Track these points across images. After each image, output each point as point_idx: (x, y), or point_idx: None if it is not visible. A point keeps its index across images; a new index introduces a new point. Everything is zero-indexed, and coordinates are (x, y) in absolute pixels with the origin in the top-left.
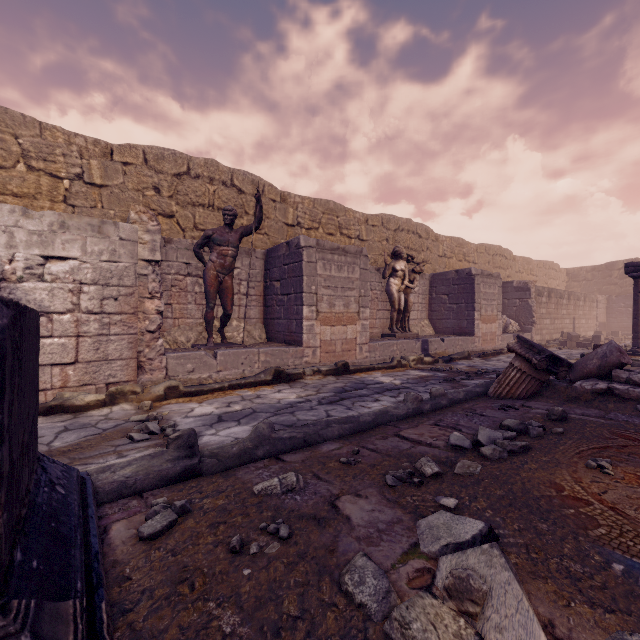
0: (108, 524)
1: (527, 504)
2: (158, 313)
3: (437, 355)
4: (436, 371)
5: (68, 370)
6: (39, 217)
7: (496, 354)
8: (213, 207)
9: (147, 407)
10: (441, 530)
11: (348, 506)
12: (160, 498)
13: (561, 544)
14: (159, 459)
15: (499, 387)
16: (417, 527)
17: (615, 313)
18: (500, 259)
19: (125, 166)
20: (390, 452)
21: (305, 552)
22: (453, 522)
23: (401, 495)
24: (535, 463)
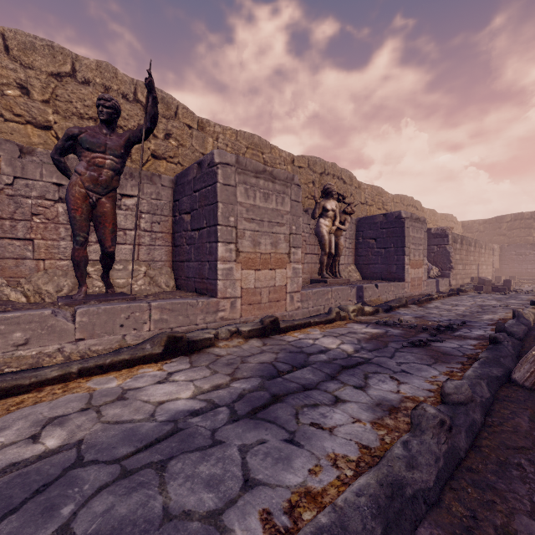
0: None
1: None
2: None
3: (372, 303)
4: (385, 325)
5: None
6: None
7: (428, 300)
8: None
9: None
10: None
11: None
12: None
13: None
14: None
15: None
16: None
17: (507, 260)
18: (412, 209)
19: None
20: None
21: None
22: None
23: None
24: None
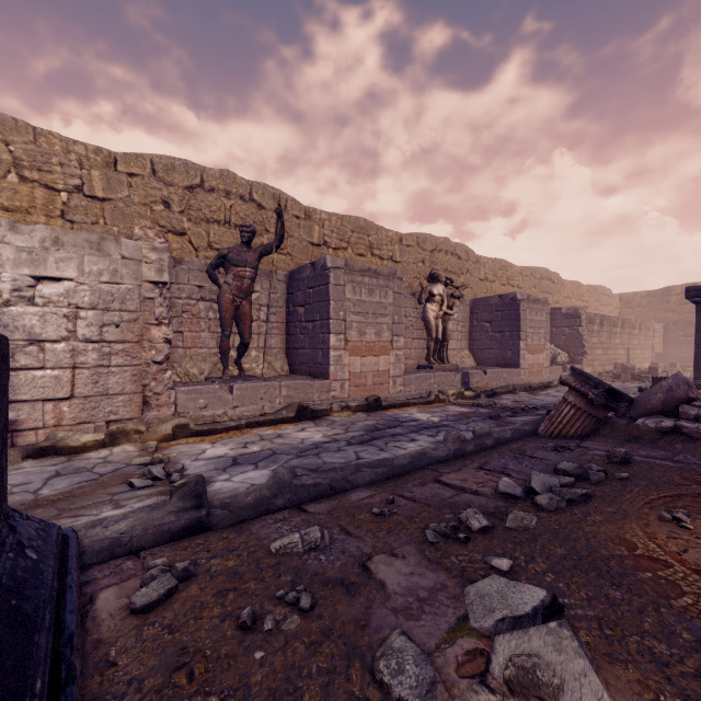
0: (95, 591)
1: (594, 566)
2: (166, 342)
3: (479, 389)
4: (478, 407)
5: (63, 406)
6: (29, 232)
7: (544, 388)
8: (230, 224)
9: (152, 448)
10: (495, 600)
11: (382, 568)
12: (159, 559)
13: (640, 617)
14: (160, 511)
15: (551, 425)
16: (465, 595)
17: (673, 343)
18: (547, 283)
19: (130, 177)
20: (430, 501)
21: (331, 628)
22: (509, 590)
23: (444, 554)
24: (599, 515)
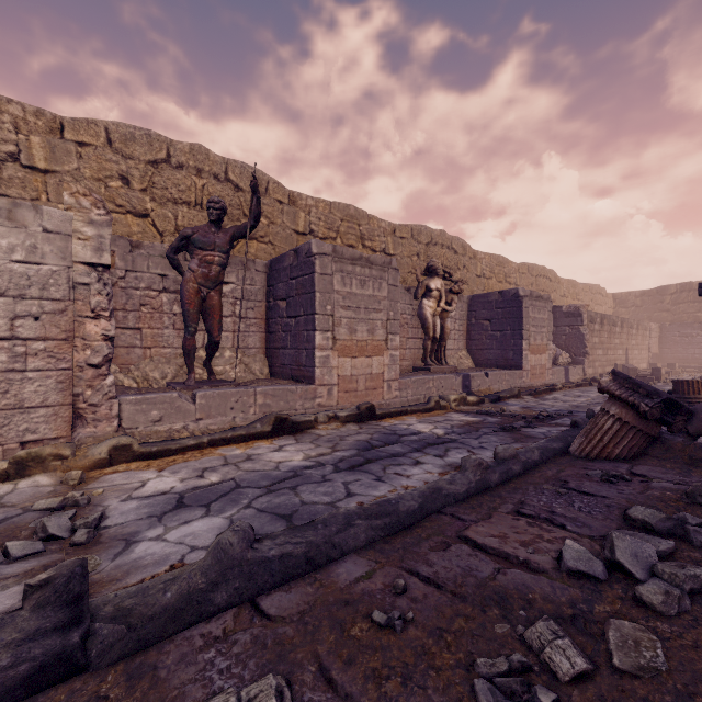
0: None
1: None
2: (106, 339)
3: (481, 393)
4: (485, 415)
5: None
6: None
7: (549, 391)
8: (201, 206)
9: (74, 480)
10: None
11: None
12: None
13: None
14: None
15: (588, 443)
16: None
17: (669, 343)
18: (544, 281)
19: (81, 147)
20: (462, 587)
21: None
22: None
23: None
24: None
